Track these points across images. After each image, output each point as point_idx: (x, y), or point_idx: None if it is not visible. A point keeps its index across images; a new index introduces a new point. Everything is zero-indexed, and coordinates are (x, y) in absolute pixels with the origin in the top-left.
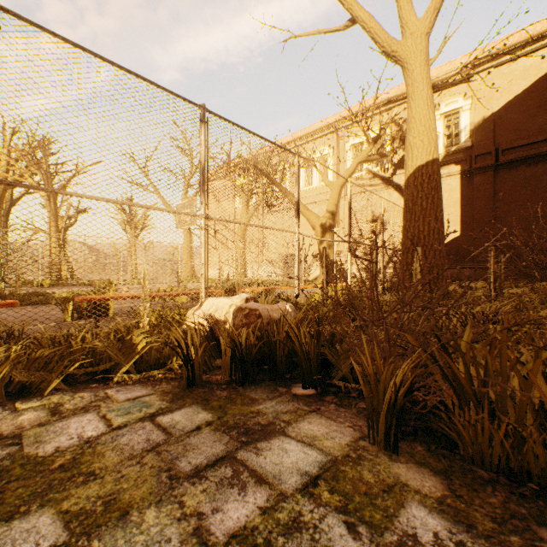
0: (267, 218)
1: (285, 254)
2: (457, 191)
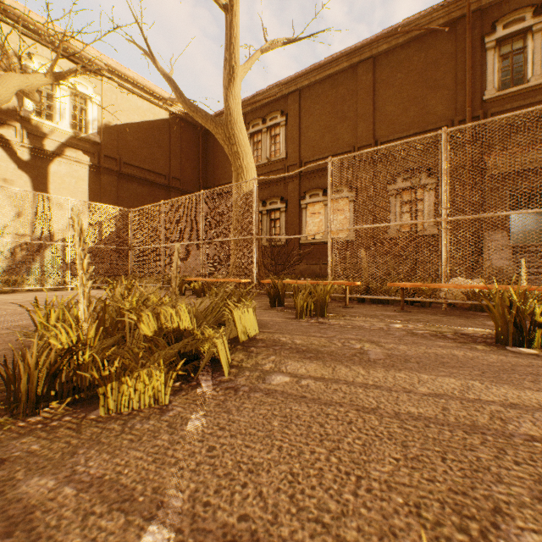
0: None
1: None
2: (86, 182)
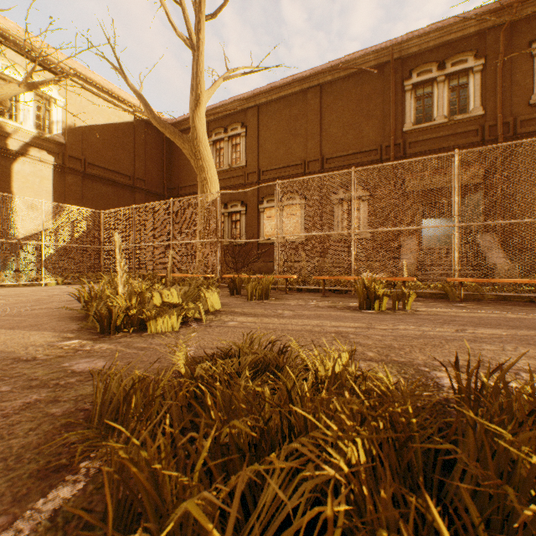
0: None
1: None
2: (51, 181)
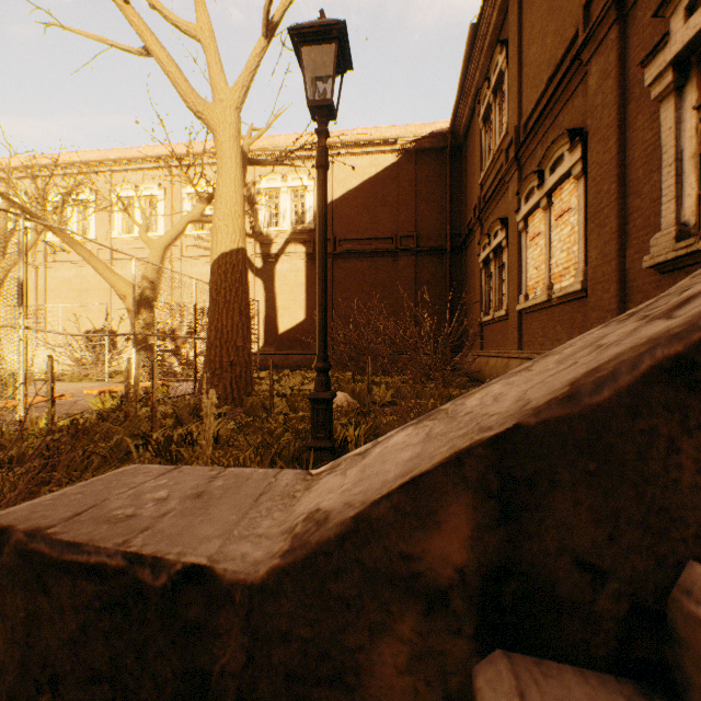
0: (55, 270)
1: (88, 329)
2: (304, 273)
